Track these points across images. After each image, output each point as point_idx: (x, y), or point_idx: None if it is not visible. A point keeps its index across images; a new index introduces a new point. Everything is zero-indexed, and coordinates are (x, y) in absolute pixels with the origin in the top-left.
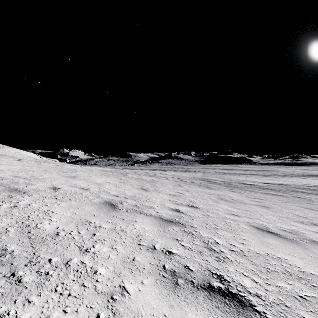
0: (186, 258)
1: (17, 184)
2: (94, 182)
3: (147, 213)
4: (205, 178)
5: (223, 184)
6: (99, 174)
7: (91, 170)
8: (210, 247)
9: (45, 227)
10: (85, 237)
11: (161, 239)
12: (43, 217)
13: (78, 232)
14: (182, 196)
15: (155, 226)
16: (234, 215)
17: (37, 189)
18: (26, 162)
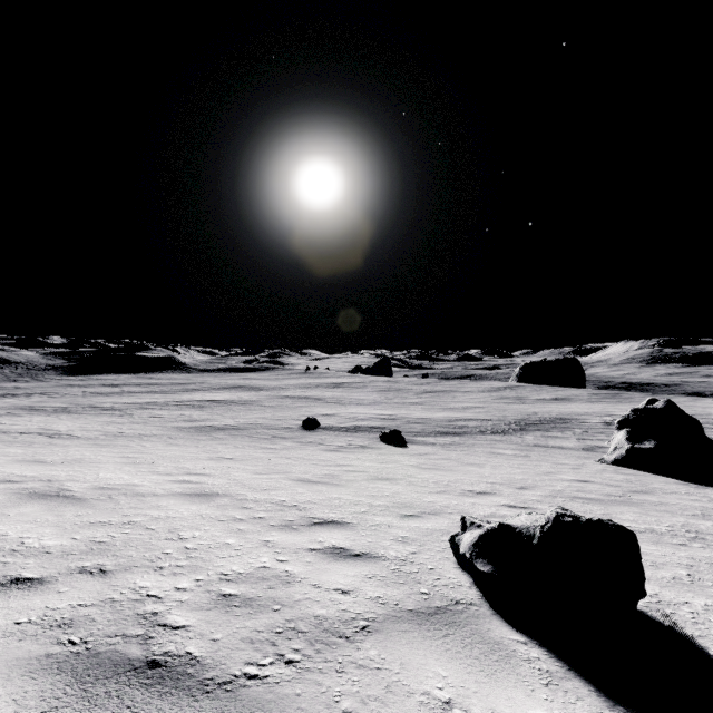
0: None
1: None
2: None
3: None
4: (36, 405)
5: (52, 410)
6: None
7: None
8: None
9: None
10: None
11: None
12: None
13: None
14: None
15: None
16: (4, 427)
17: None
18: None
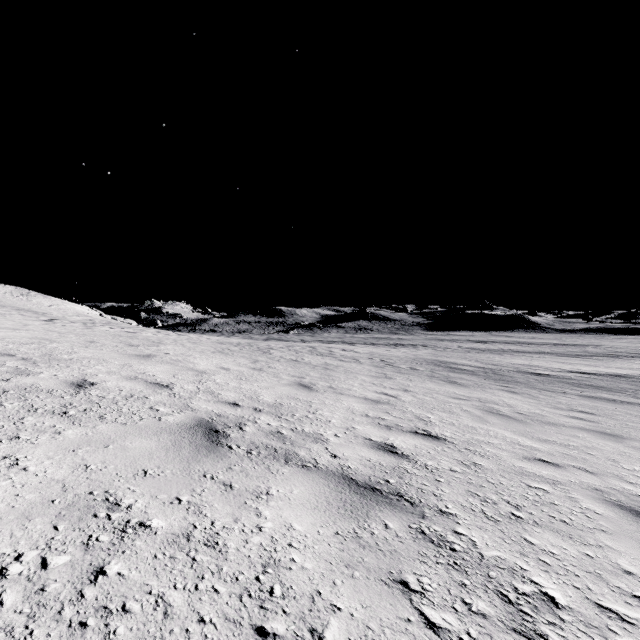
0: None
1: None
2: (191, 368)
3: (307, 461)
4: (441, 359)
5: (483, 374)
6: (209, 349)
7: (195, 342)
8: (535, 626)
9: None
10: (53, 592)
11: (347, 589)
12: None
13: (40, 561)
14: (395, 404)
15: (328, 514)
16: (544, 464)
17: (30, 387)
18: (61, 323)
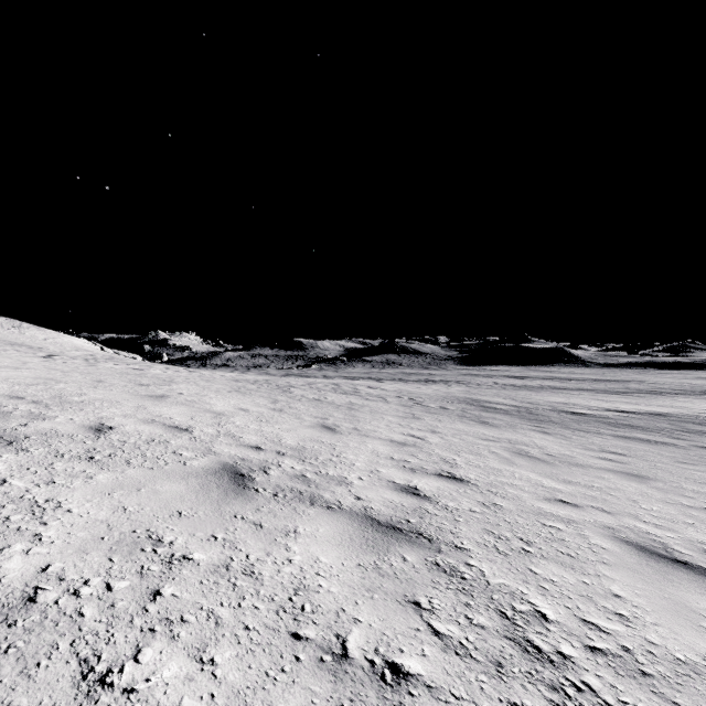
0: (454, 697)
1: (5, 417)
2: (208, 410)
3: (332, 503)
4: (474, 397)
5: (517, 413)
6: (225, 388)
7: (209, 380)
8: (525, 634)
9: (6, 570)
10: (122, 607)
11: (367, 607)
12: (19, 528)
13: (105, 585)
14: (421, 446)
15: (352, 549)
16: (564, 505)
17: (50, 432)
18: (61, 360)
